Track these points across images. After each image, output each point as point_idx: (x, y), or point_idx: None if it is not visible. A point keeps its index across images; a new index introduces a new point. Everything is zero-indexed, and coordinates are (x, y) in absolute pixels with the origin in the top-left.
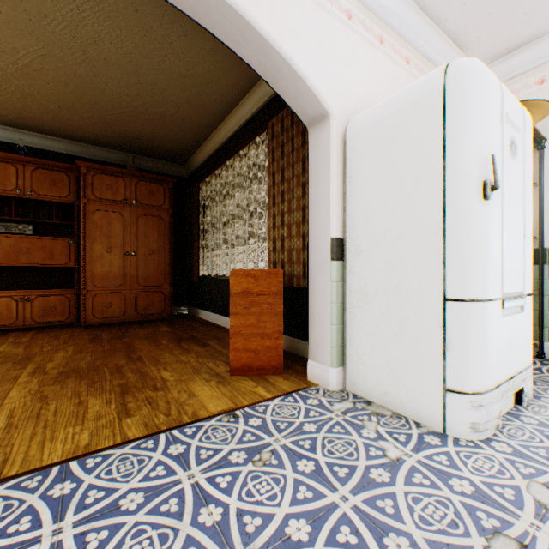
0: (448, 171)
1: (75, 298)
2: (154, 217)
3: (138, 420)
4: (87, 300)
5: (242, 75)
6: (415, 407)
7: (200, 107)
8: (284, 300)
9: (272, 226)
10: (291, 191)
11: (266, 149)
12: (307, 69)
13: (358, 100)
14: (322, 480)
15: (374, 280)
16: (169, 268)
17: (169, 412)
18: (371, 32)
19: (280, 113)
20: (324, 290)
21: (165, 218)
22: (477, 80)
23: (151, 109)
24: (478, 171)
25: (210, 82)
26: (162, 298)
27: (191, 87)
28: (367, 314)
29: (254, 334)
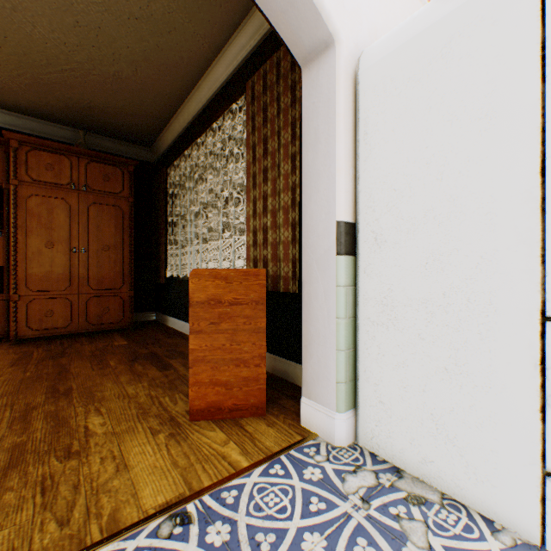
0: None
1: (5, 305)
2: (110, 206)
3: (1, 544)
4: (20, 308)
5: (213, 20)
6: (483, 492)
7: (162, 68)
8: (267, 308)
9: (252, 213)
10: (276, 167)
11: (245, 120)
12: None
13: (372, 29)
14: None
15: (406, 285)
16: (129, 267)
17: (69, 514)
18: None
19: (262, 67)
20: (326, 298)
21: (124, 208)
22: None
23: (100, 67)
24: None
25: (173, 30)
26: (120, 303)
27: (149, 36)
28: (394, 335)
29: (225, 360)
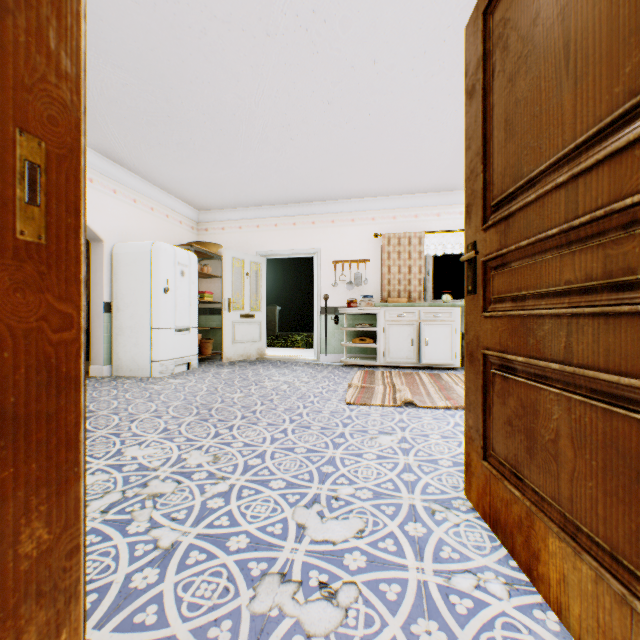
0: (153, 283)
1: None
2: None
3: None
4: None
5: None
6: (143, 371)
7: None
8: None
9: None
10: None
11: None
12: (91, 222)
13: (121, 233)
14: (99, 387)
15: (127, 322)
16: None
17: None
18: (129, 198)
19: None
20: (101, 328)
21: None
22: (163, 253)
23: None
24: (163, 284)
25: None
26: None
27: None
28: (124, 337)
29: None
